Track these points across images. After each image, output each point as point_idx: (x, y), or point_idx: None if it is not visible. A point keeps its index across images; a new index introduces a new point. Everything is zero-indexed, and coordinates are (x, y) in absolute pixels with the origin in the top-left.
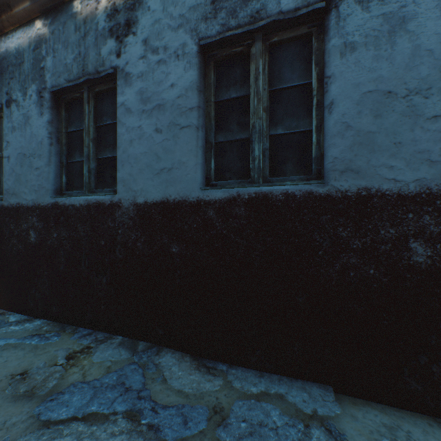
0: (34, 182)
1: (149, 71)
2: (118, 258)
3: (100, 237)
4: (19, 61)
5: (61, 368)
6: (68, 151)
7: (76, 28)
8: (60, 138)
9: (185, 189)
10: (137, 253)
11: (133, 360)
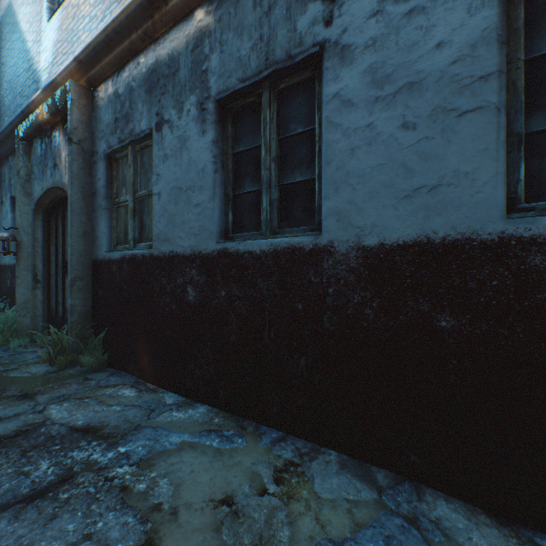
0: (193, 223)
1: (389, 32)
2: (328, 331)
3: (294, 298)
4: (173, 70)
5: (280, 503)
6: (234, 180)
7: (255, 3)
8: (225, 163)
9: (470, 220)
10: (363, 324)
11: (381, 503)
